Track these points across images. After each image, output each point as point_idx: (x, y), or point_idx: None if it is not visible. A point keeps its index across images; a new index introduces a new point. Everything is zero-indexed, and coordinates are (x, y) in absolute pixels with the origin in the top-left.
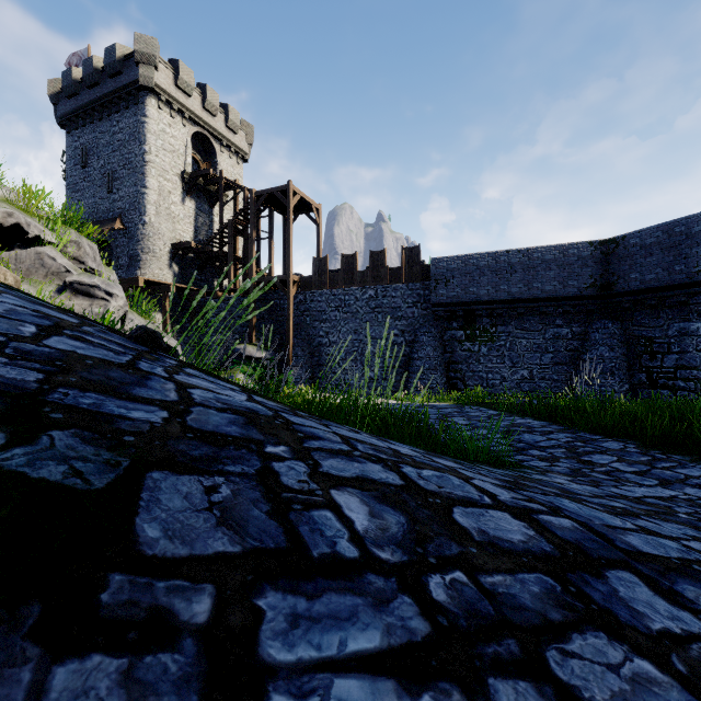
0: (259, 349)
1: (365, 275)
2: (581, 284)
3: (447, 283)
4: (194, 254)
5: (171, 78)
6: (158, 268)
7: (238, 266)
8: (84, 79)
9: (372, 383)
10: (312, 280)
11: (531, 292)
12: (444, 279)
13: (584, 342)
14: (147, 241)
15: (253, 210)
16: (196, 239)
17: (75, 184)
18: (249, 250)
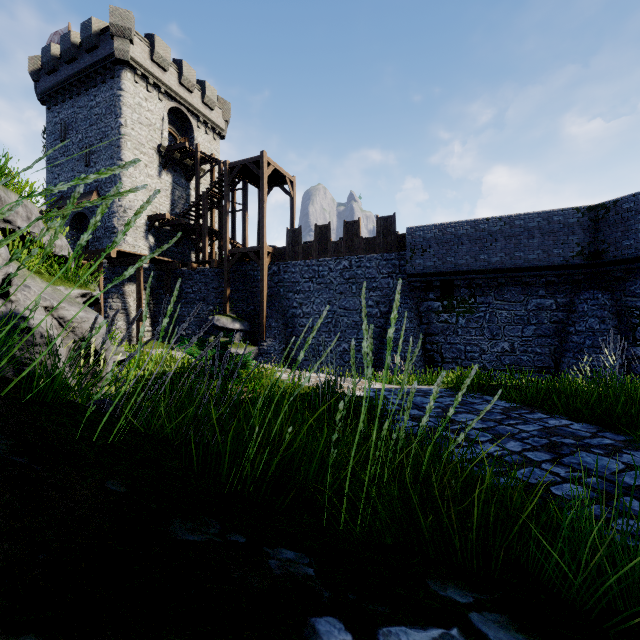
0: (232, 321)
1: (339, 245)
2: (567, 252)
3: (423, 252)
4: (171, 227)
5: (147, 52)
6: (133, 240)
7: (214, 239)
8: (62, 54)
9: (346, 355)
10: (286, 251)
11: (513, 262)
12: (420, 249)
13: (570, 313)
14: (122, 213)
15: (227, 182)
16: (173, 212)
17: (54, 159)
18: (223, 221)
